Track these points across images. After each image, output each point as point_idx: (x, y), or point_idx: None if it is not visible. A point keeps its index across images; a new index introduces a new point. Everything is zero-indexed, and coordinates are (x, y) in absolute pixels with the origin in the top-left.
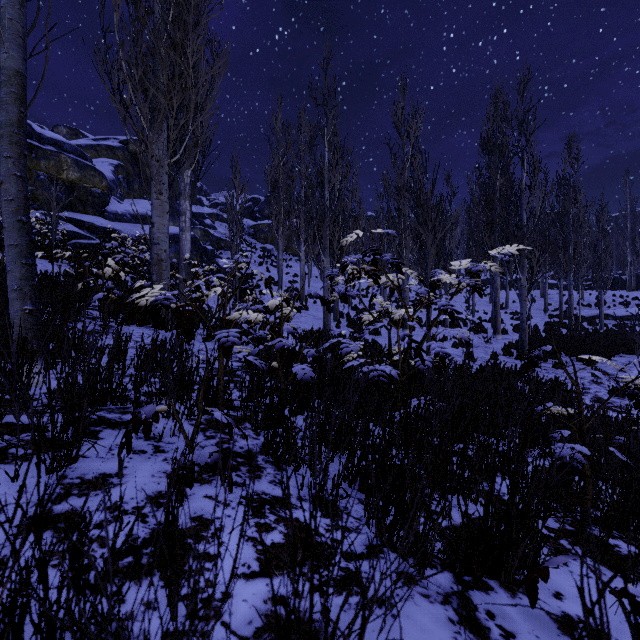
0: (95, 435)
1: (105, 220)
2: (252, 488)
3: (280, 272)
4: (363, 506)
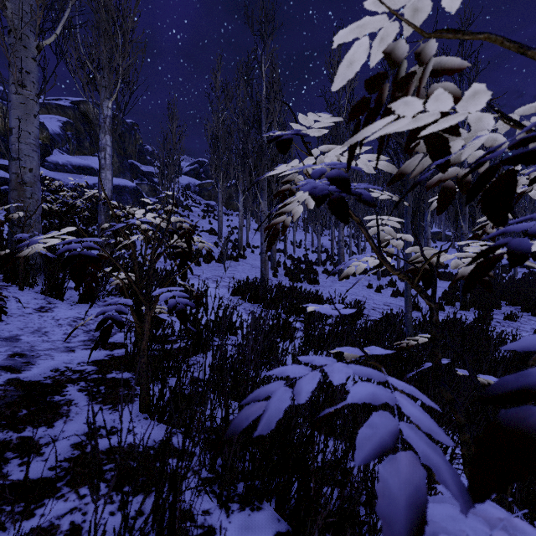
0: None
1: (44, 169)
2: None
3: (220, 223)
4: None
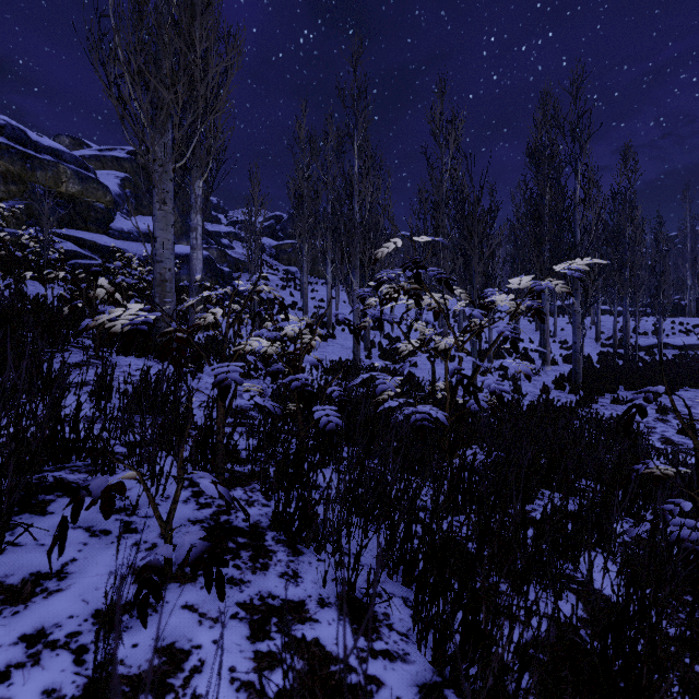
0: (42, 508)
1: (109, 238)
2: (254, 587)
3: (304, 296)
4: (410, 610)
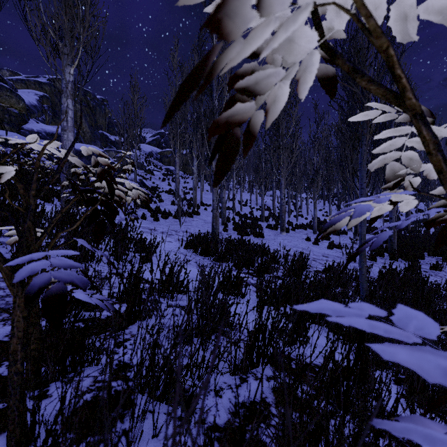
0: None
1: (19, 135)
2: None
3: (177, 184)
4: None
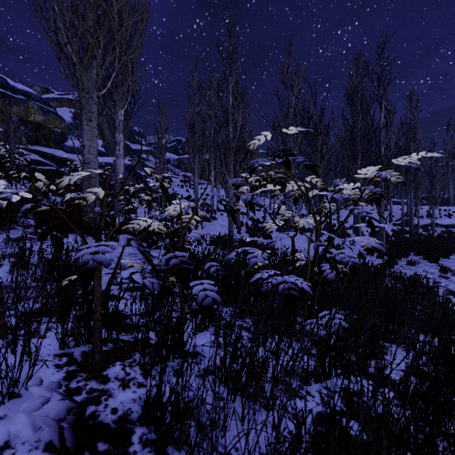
0: None
1: (63, 152)
2: None
3: (196, 192)
4: None
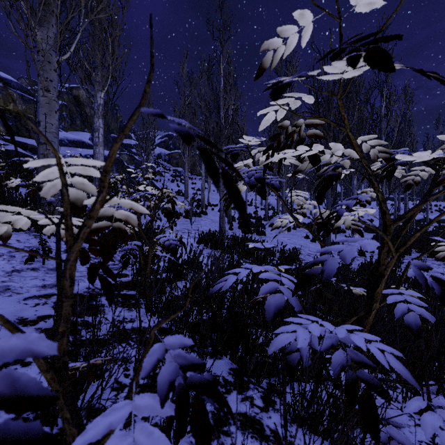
0: None
1: None
2: None
3: (186, 186)
4: None
